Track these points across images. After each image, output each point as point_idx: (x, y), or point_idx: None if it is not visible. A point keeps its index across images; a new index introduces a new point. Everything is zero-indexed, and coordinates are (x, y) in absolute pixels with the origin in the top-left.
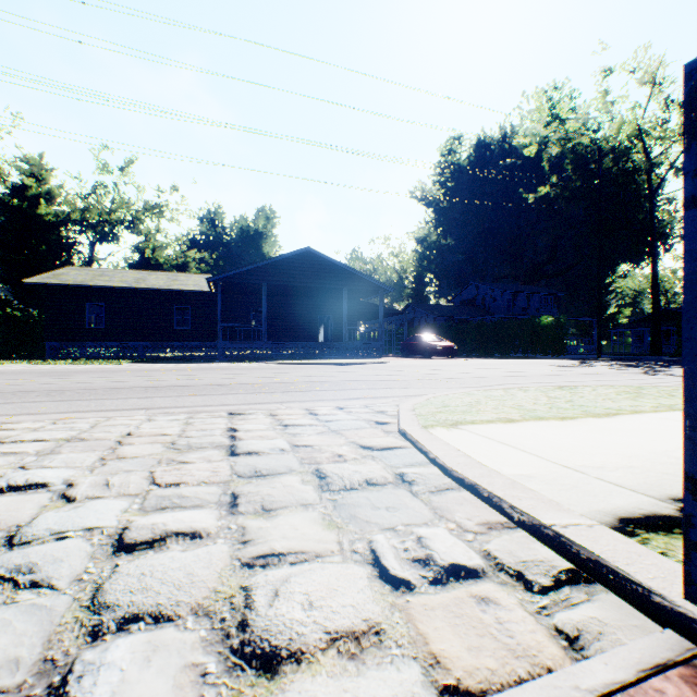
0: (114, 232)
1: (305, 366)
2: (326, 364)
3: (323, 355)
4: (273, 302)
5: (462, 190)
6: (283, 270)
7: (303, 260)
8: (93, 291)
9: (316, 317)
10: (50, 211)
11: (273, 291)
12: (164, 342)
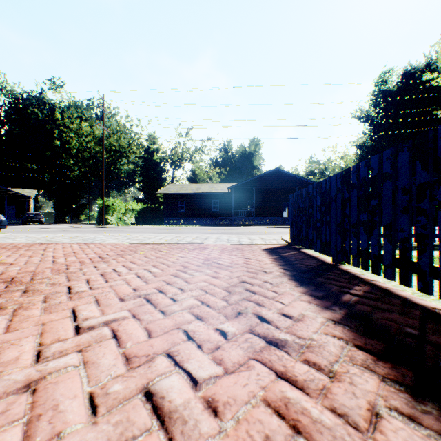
0: (182, 163)
1: (272, 228)
2: (282, 227)
3: (285, 224)
4: (258, 196)
5: (391, 108)
6: (263, 181)
7: (273, 175)
8: (180, 195)
9: (281, 203)
10: (158, 158)
11: (258, 191)
12: (208, 217)
